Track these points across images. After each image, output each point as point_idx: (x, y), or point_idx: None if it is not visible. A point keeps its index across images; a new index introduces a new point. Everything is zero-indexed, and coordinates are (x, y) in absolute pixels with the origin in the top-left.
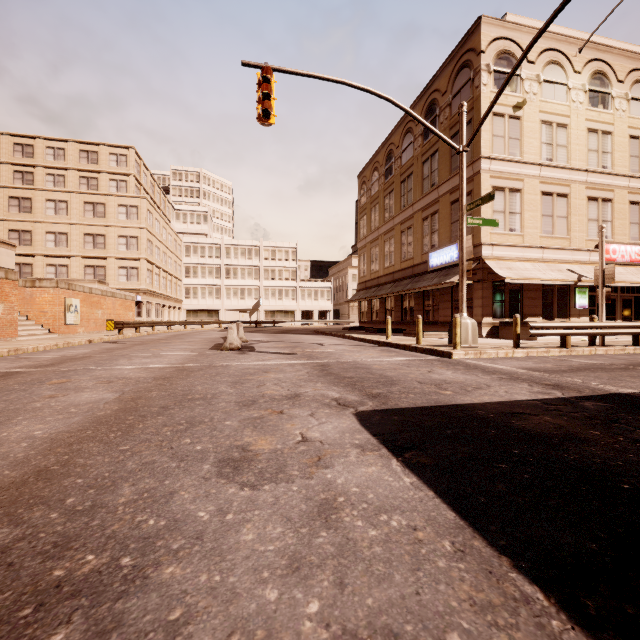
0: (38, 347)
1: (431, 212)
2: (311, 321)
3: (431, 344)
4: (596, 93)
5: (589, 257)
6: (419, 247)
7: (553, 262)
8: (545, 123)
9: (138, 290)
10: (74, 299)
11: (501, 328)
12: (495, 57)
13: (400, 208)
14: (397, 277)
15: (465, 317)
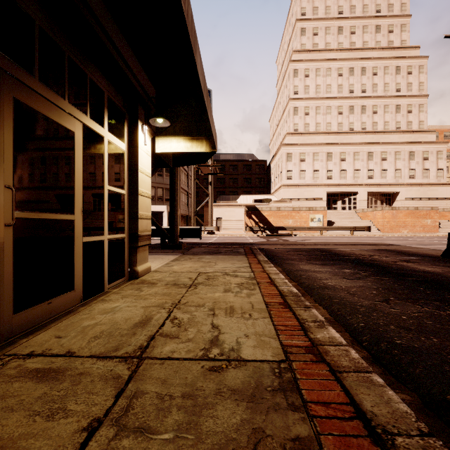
0: (425, 235)
1: None
2: None
3: None
4: None
5: None
6: None
7: None
8: None
9: None
10: None
11: None
12: None
13: None
14: None
15: None
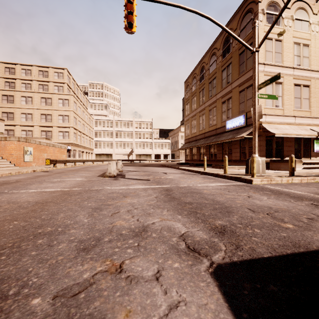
0: None
1: (227, 98)
2: (159, 160)
3: (233, 173)
4: None
5: None
6: (220, 118)
7: (301, 125)
8: (296, 44)
9: (69, 143)
10: (29, 147)
11: (271, 163)
12: (267, 5)
13: (208, 97)
14: (207, 135)
15: (257, 156)
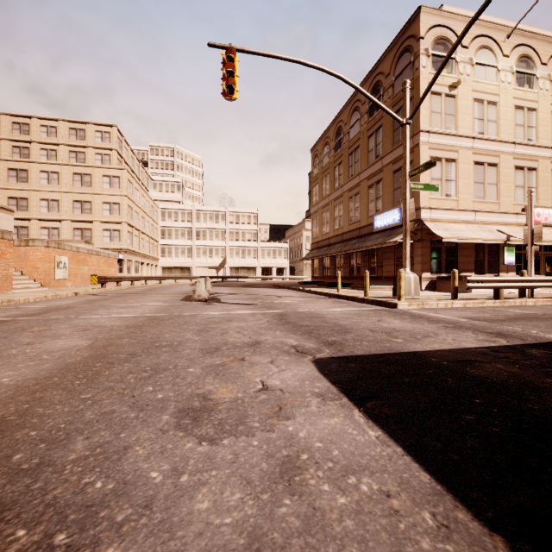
0: (29, 298)
1: (376, 180)
2: (270, 276)
3: (377, 296)
4: (522, 74)
5: (516, 219)
6: (365, 211)
7: (484, 224)
8: (477, 101)
9: (120, 249)
10: (63, 257)
11: (438, 282)
12: (433, 42)
13: (348, 177)
14: (345, 238)
15: (408, 272)
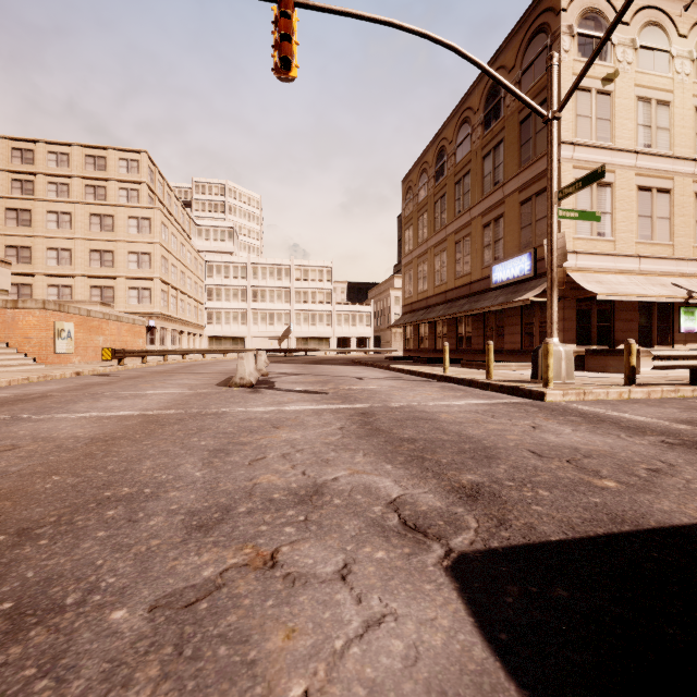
0: None
1: (494, 216)
2: (348, 349)
3: (506, 379)
4: None
5: None
6: (478, 260)
7: (653, 274)
8: (642, 100)
9: (151, 314)
10: (67, 323)
11: (588, 358)
12: (579, 16)
13: (454, 214)
14: (450, 297)
15: (556, 343)
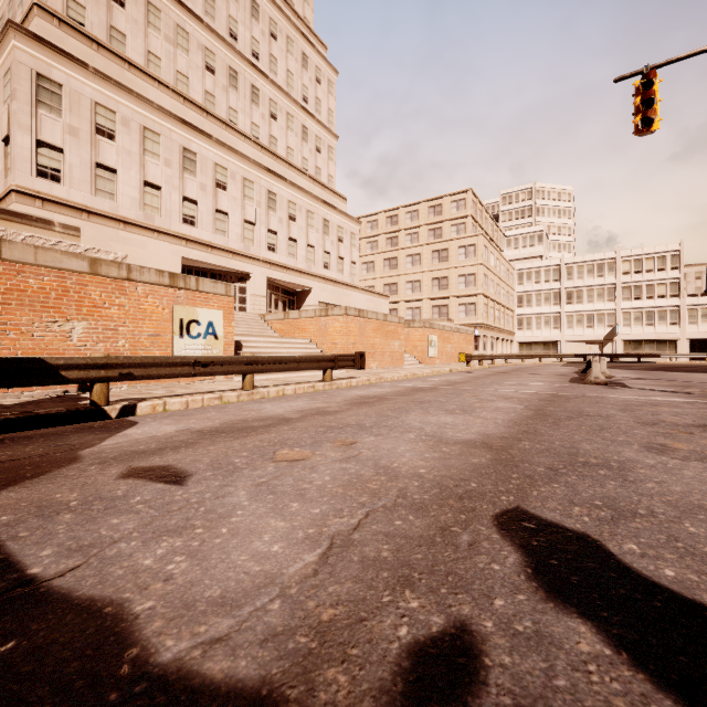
0: (423, 373)
1: None
2: None
3: None
4: None
5: None
6: None
7: None
8: None
9: (475, 325)
10: (433, 336)
11: None
12: None
13: None
14: None
15: None
